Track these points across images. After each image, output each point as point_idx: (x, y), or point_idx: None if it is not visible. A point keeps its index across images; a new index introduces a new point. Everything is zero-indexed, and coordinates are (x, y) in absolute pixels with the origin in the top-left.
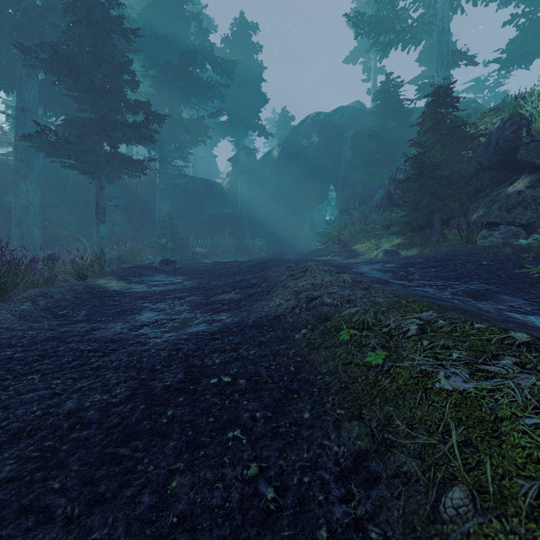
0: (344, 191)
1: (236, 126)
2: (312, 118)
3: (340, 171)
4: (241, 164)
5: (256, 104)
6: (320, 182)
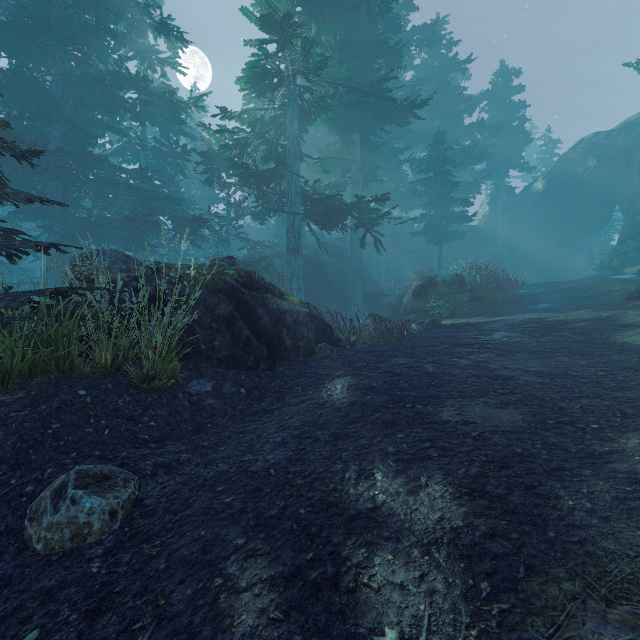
0: (629, 217)
1: (496, 170)
2: (588, 140)
3: (625, 195)
4: (501, 204)
5: (520, 146)
6: (599, 206)
